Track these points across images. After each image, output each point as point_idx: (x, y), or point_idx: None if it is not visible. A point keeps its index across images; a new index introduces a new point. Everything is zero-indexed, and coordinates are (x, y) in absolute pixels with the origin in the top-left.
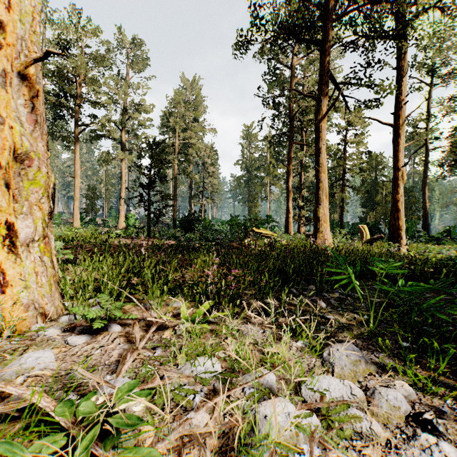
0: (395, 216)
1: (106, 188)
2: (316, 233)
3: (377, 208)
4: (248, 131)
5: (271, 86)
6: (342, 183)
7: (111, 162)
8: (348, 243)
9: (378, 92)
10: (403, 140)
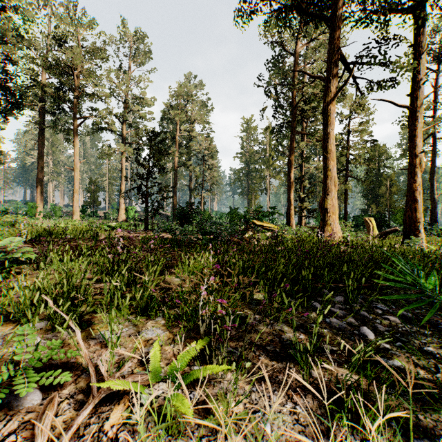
0: (412, 207)
1: (109, 181)
2: (324, 226)
3: (381, 200)
4: (248, 124)
5: (272, 74)
6: (346, 174)
7: (111, 155)
8: (359, 237)
9: (392, 71)
10: (421, 123)
